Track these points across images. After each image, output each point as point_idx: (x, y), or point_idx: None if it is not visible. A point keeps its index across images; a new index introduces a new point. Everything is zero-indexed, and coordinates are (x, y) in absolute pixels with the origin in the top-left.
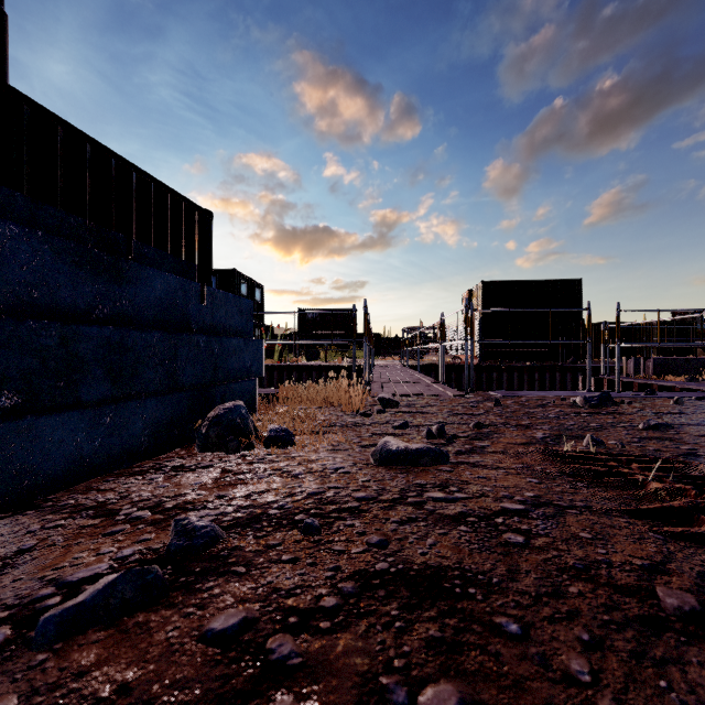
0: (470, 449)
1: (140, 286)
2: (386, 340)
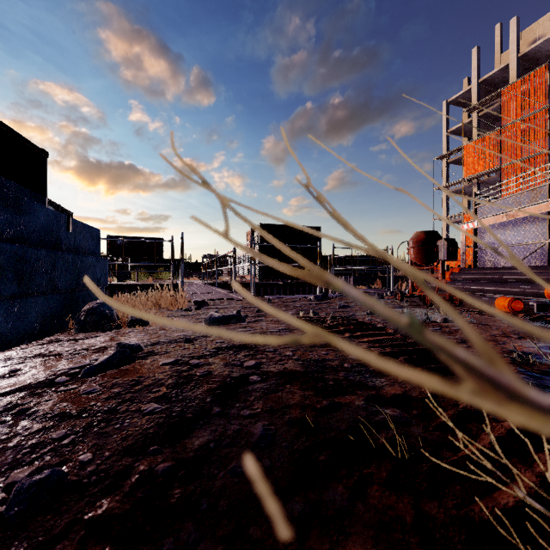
0: (255, 320)
1: (31, 216)
2: (188, 265)
